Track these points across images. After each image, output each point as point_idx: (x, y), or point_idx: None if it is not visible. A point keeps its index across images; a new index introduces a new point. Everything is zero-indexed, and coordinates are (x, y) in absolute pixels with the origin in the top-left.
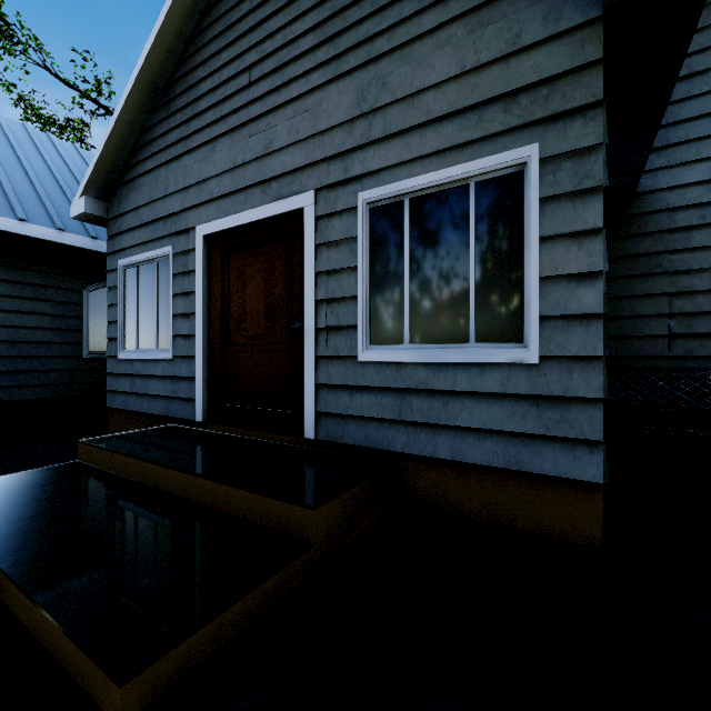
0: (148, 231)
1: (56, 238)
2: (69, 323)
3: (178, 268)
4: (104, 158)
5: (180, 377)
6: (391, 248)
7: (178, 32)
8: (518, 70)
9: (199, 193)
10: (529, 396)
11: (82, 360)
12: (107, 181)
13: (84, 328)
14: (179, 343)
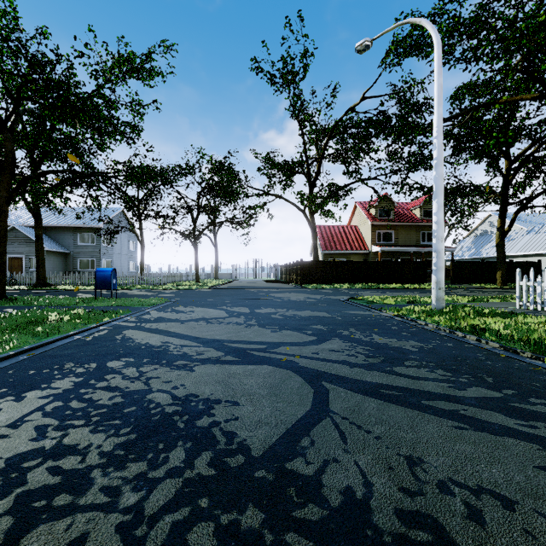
0: None
1: None
2: None
3: None
4: None
5: None
6: (33, 261)
7: None
8: None
9: (7, 252)
10: None
11: None
12: None
13: None
14: None
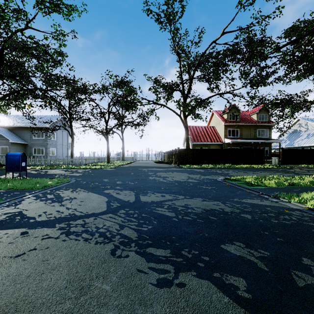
0: None
1: None
2: None
3: None
4: None
5: None
6: (2, 149)
7: None
8: (8, 143)
9: None
10: None
11: None
12: None
13: None
14: None
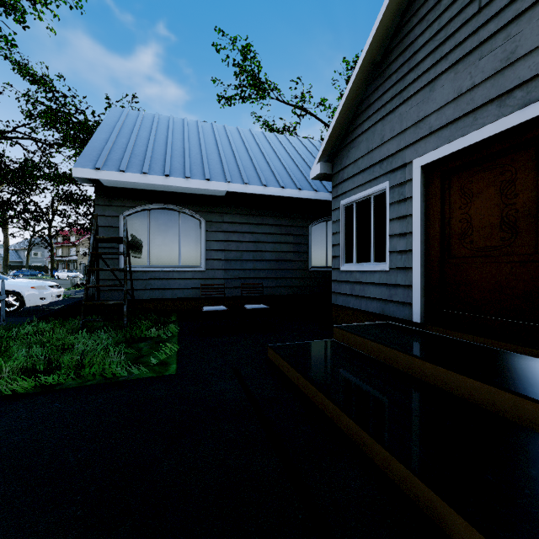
0: (365, 175)
1: (297, 195)
2: (301, 248)
3: (394, 198)
4: (333, 132)
5: (395, 284)
6: None
7: (396, 9)
8: None
9: (416, 132)
10: None
11: (308, 271)
12: (332, 148)
13: (309, 250)
14: (394, 258)
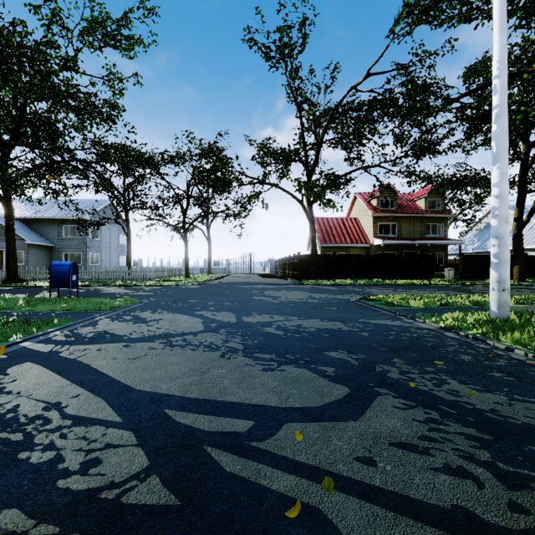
0: None
1: None
2: None
3: None
4: None
5: None
6: None
7: None
8: (23, 245)
9: None
10: (24, 267)
11: None
12: None
13: None
14: None
